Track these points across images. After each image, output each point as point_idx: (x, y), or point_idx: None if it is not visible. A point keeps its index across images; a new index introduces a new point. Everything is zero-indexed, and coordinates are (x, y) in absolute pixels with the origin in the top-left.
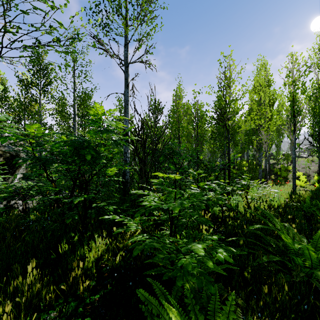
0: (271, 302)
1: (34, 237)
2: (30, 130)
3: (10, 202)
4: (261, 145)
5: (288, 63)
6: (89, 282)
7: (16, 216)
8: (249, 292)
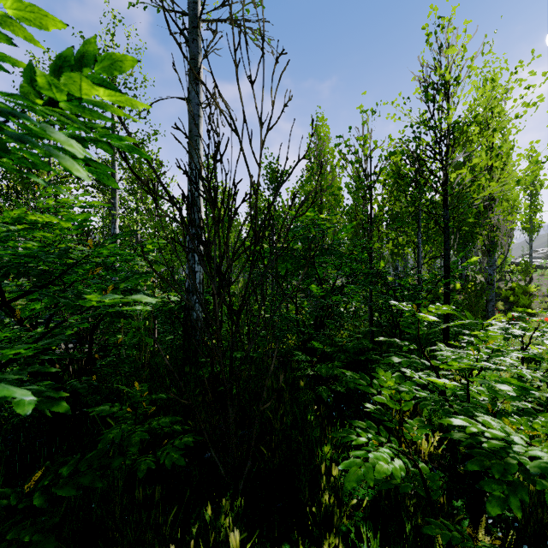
0: None
1: None
2: None
3: None
4: (493, 241)
5: None
6: None
7: None
8: None
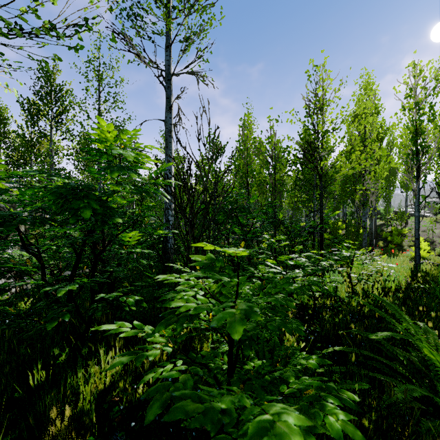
0: None
1: None
2: None
3: None
4: (366, 198)
5: (409, 77)
6: (84, 439)
7: None
8: None
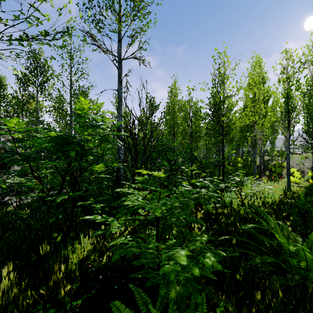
0: (264, 308)
1: (18, 236)
2: (10, 125)
3: (4, 199)
4: (255, 141)
5: (283, 59)
6: (72, 285)
7: (4, 214)
8: (241, 296)
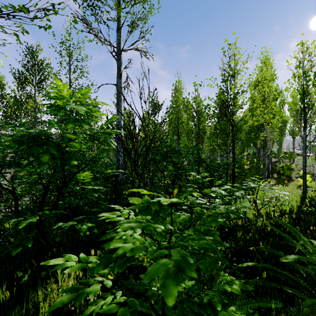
0: None
1: None
2: None
3: None
4: (265, 142)
5: (298, 52)
6: None
7: None
8: None
